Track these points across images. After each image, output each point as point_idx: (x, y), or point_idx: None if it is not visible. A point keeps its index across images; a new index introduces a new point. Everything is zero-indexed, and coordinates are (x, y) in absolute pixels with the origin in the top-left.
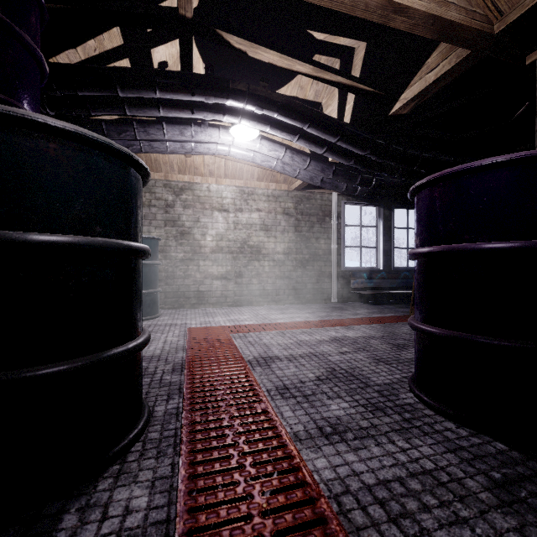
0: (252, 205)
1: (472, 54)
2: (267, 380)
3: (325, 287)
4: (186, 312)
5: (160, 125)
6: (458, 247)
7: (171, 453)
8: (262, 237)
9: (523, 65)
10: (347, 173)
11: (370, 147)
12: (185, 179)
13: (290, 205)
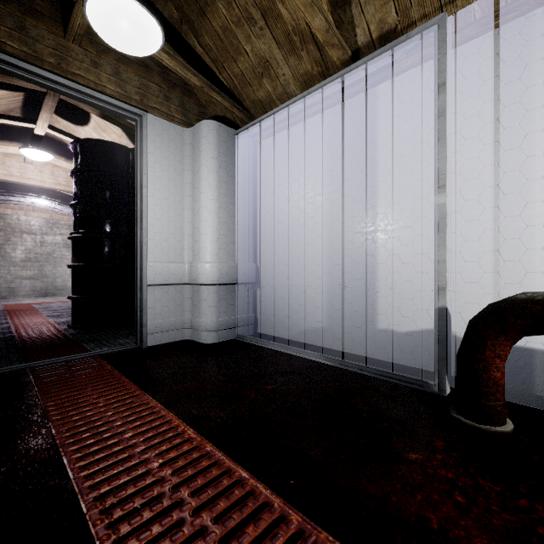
0: (56, 231)
1: None
2: (43, 310)
3: None
4: None
5: None
6: None
7: (4, 316)
8: (64, 252)
9: None
10: None
11: None
12: None
13: None
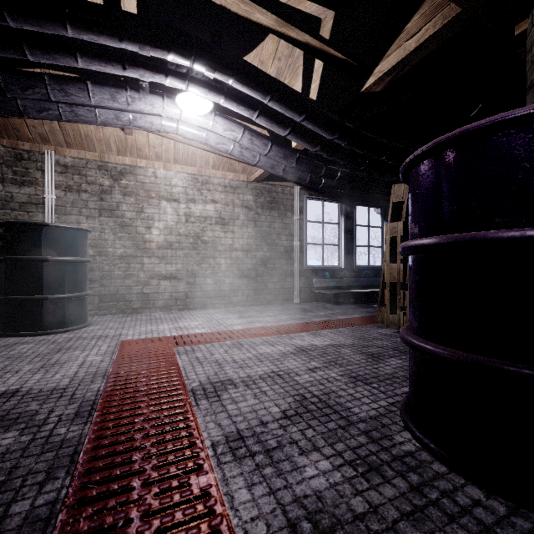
0: (206, 196)
1: (462, 14)
2: (214, 424)
3: (286, 286)
4: (126, 319)
5: (83, 84)
6: (488, 234)
7: None
8: (218, 232)
9: (509, 37)
10: (312, 162)
11: (338, 130)
12: (125, 161)
13: (250, 198)
